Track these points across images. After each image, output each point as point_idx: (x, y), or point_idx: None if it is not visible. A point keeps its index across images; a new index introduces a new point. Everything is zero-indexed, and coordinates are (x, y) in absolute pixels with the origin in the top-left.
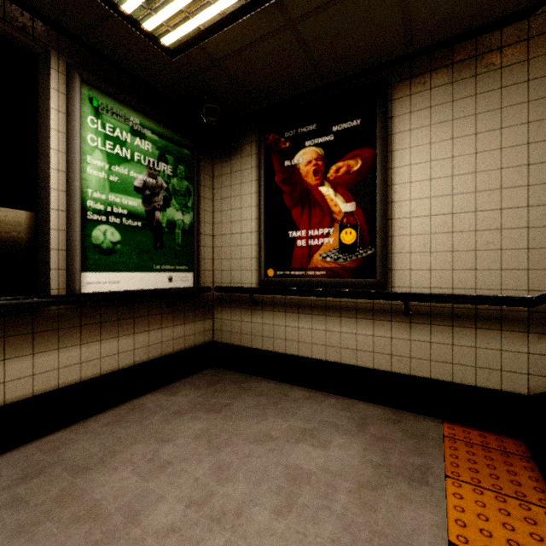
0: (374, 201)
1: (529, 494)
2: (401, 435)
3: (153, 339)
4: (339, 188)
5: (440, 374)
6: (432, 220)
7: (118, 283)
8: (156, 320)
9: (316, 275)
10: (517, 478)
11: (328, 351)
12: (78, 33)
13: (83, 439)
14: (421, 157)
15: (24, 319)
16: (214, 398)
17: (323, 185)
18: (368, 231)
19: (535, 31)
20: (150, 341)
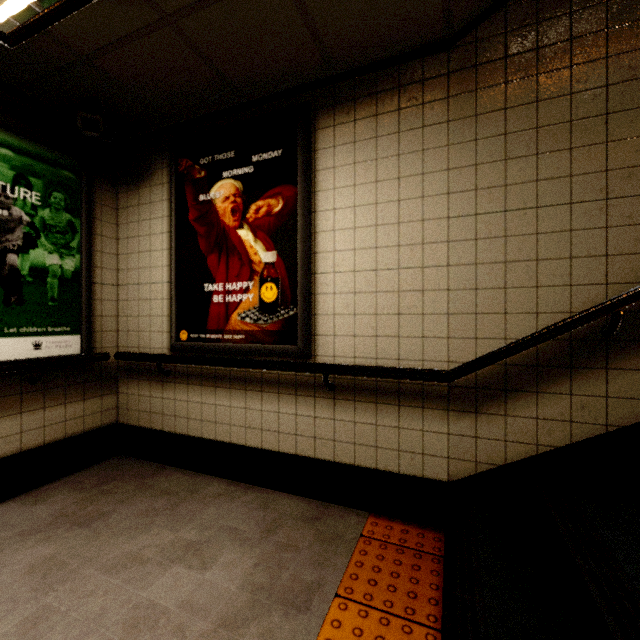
0: (297, 251)
1: (420, 609)
2: (311, 539)
3: (6, 430)
4: (259, 232)
5: (364, 459)
6: (356, 277)
7: None
8: (11, 403)
9: (235, 340)
10: (417, 587)
11: (249, 434)
12: None
13: None
14: (345, 201)
15: None
16: (93, 505)
17: (242, 228)
18: (290, 287)
19: (454, 65)
20: None
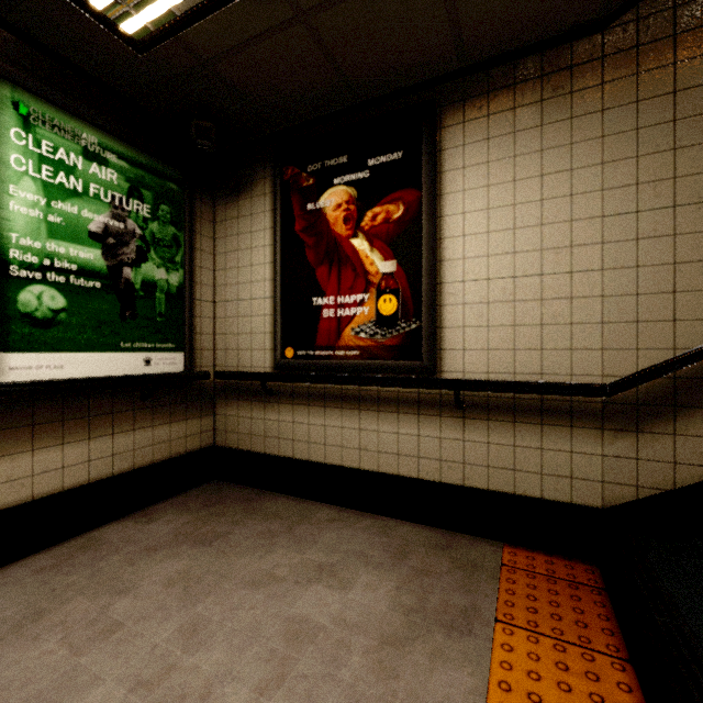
0: (420, 260)
1: (595, 638)
2: (448, 566)
3: (121, 446)
4: (376, 241)
5: (500, 483)
6: (490, 285)
7: (62, 368)
8: (125, 419)
9: (348, 357)
10: (584, 617)
11: (363, 457)
12: None
13: None
14: (476, 203)
15: None
16: (207, 525)
17: (356, 237)
18: (412, 299)
19: (610, 47)
20: (116, 449)
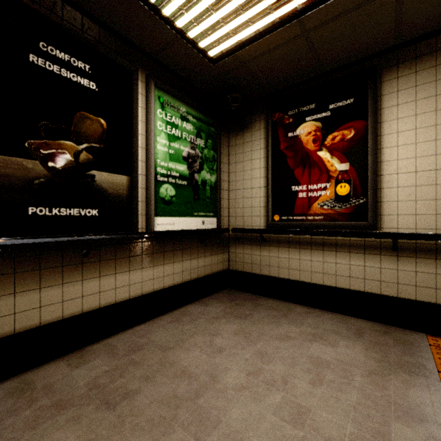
0: (366, 162)
1: None
2: (393, 342)
3: (193, 266)
4: (334, 152)
5: (425, 296)
6: (418, 175)
7: (173, 225)
8: (194, 252)
9: (315, 220)
10: None
11: (325, 278)
12: (152, 53)
13: (158, 330)
14: (407, 126)
15: (124, 247)
16: (237, 310)
17: (321, 150)
18: (360, 185)
19: None
20: (191, 267)
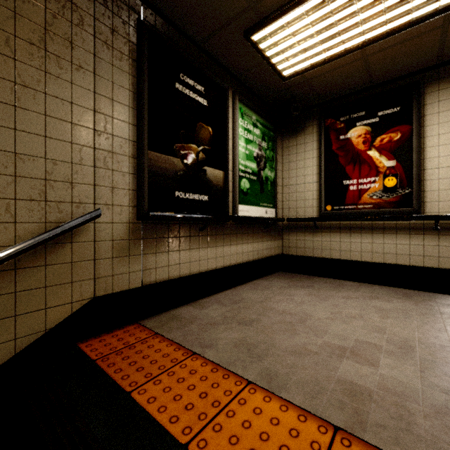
0: (411, 159)
1: None
2: (436, 300)
3: (259, 247)
4: (383, 151)
5: None
6: None
7: (248, 212)
8: (260, 236)
9: (365, 208)
10: None
11: (374, 256)
12: (236, 74)
13: (244, 293)
14: (446, 129)
15: (220, 227)
16: (299, 283)
17: (370, 150)
18: (405, 178)
19: None
20: (258, 248)
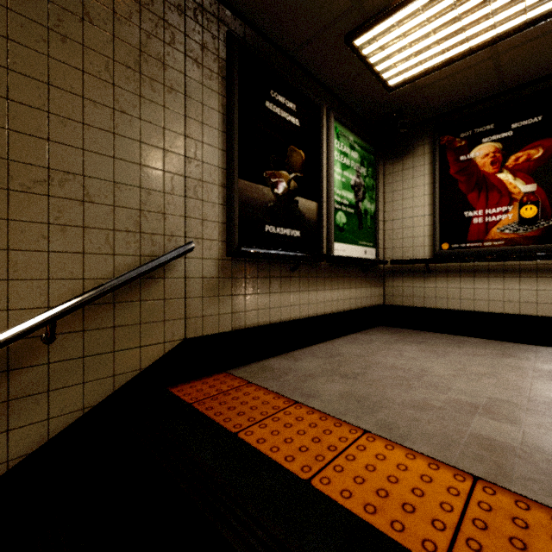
0: None
1: None
2: None
3: (357, 295)
4: (518, 173)
5: None
6: None
7: (344, 252)
8: (358, 281)
9: (494, 245)
10: None
11: (506, 306)
12: (331, 87)
13: (342, 347)
14: None
15: (313, 268)
16: (407, 338)
17: (501, 172)
18: (550, 206)
19: None
20: (356, 296)
